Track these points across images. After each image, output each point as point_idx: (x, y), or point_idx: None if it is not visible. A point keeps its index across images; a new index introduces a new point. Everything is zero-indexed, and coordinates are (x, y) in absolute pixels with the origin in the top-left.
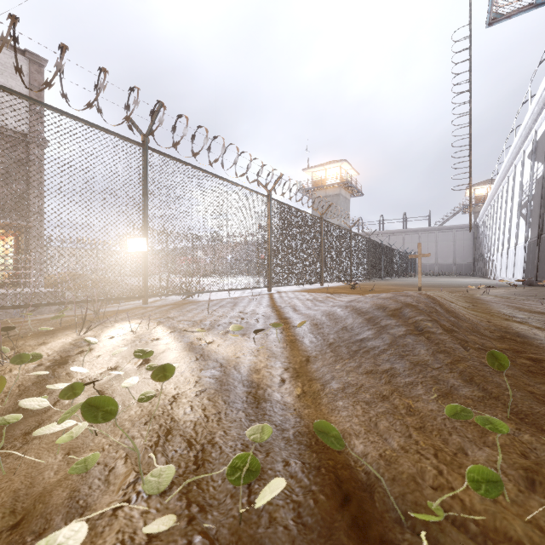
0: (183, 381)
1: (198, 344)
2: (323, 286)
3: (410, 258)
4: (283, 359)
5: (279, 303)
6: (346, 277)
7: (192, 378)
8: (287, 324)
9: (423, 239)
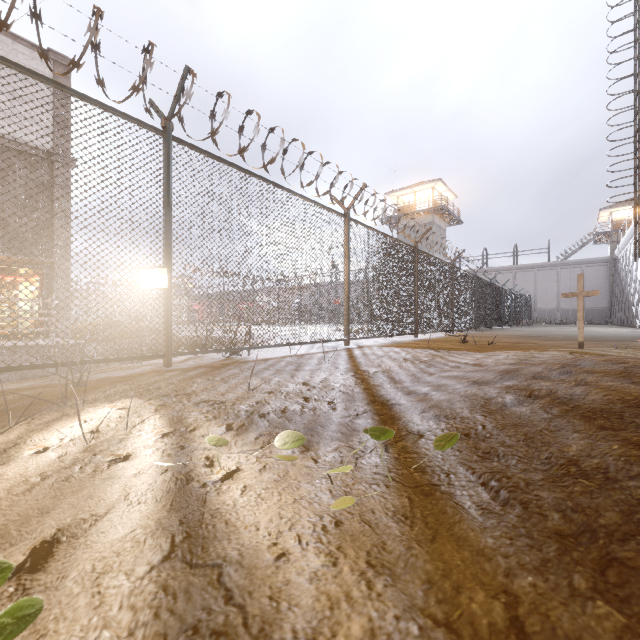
0: None
1: (201, 482)
2: (417, 338)
3: (524, 302)
4: (420, 590)
5: (364, 366)
6: (446, 326)
7: None
8: (392, 422)
9: (540, 278)
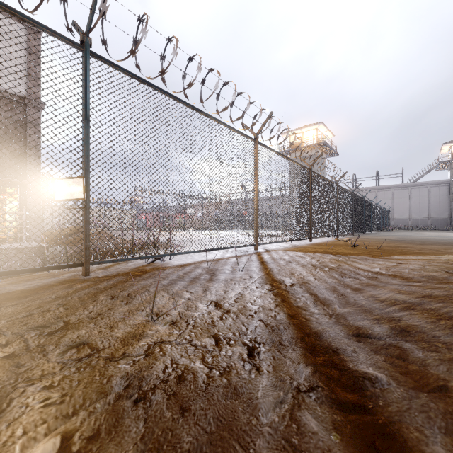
0: None
1: None
2: (311, 242)
3: (385, 213)
4: None
5: (278, 275)
6: (332, 232)
7: None
8: None
9: (396, 195)
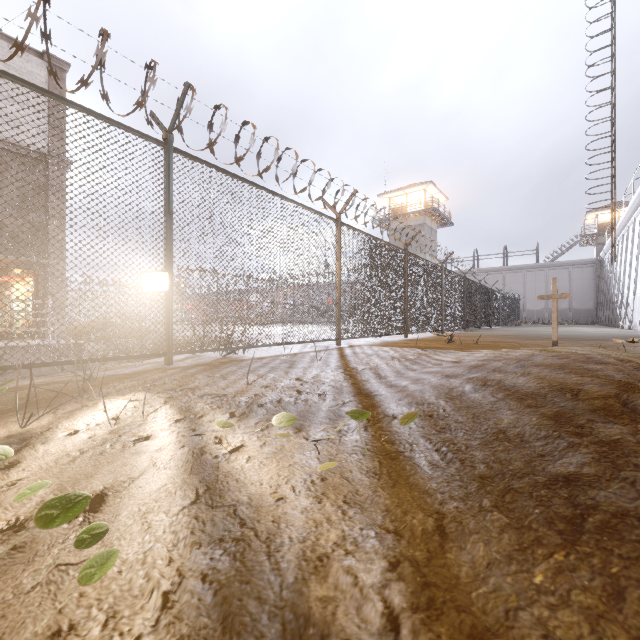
0: (140, 587)
1: (213, 454)
2: (407, 338)
3: (513, 302)
4: (380, 516)
5: (354, 364)
6: (436, 326)
7: (157, 587)
8: (373, 409)
9: (529, 279)
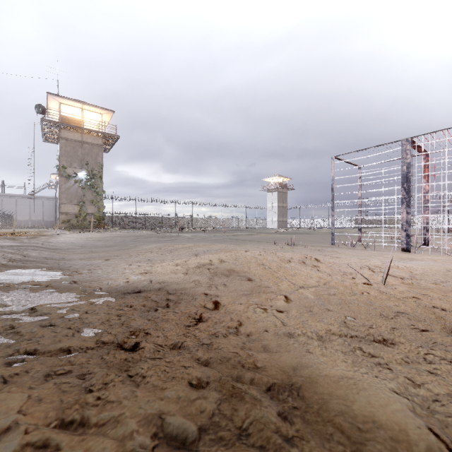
0: None
1: None
2: None
3: (8, 216)
4: None
5: None
6: None
7: None
8: None
9: (20, 203)
